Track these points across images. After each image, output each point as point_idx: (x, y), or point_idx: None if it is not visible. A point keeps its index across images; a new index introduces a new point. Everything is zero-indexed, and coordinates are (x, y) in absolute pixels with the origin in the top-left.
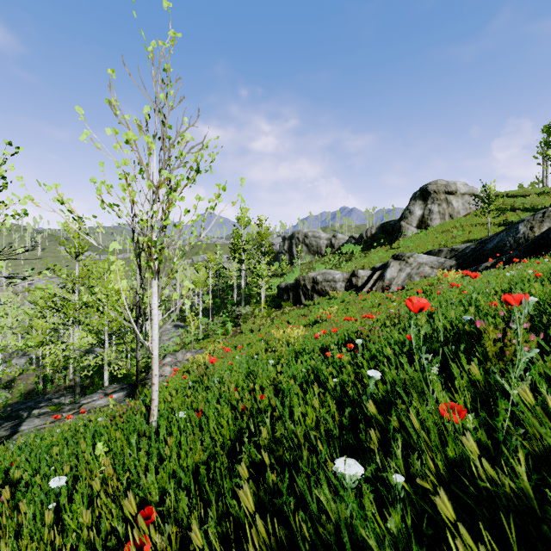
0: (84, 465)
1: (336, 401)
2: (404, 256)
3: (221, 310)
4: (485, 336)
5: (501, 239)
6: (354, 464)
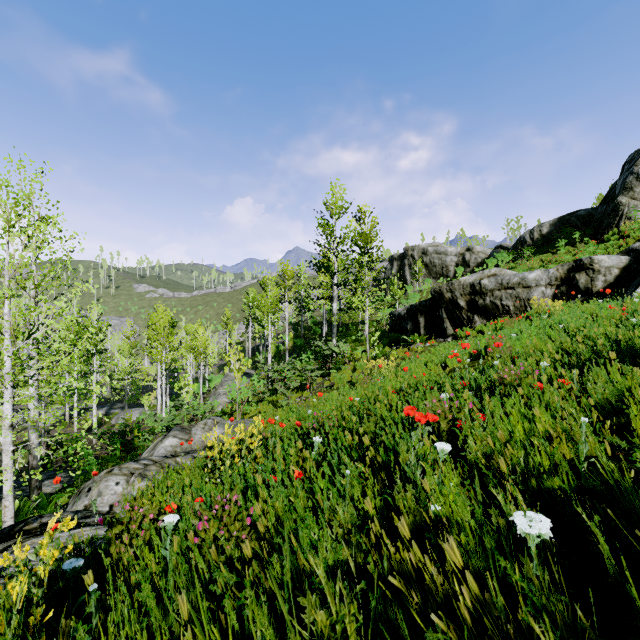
0: None
1: None
2: None
3: (304, 353)
4: None
5: None
6: None
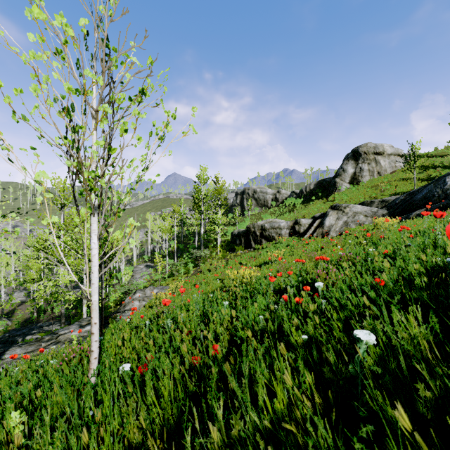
0: (1, 435)
1: (305, 363)
2: (341, 207)
3: (184, 253)
4: None
5: (429, 191)
6: None
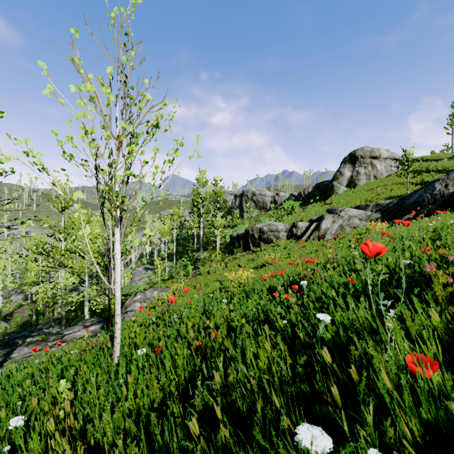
0: (49, 400)
1: (285, 341)
2: (336, 210)
3: (183, 255)
4: (434, 280)
5: (420, 195)
6: (320, 435)
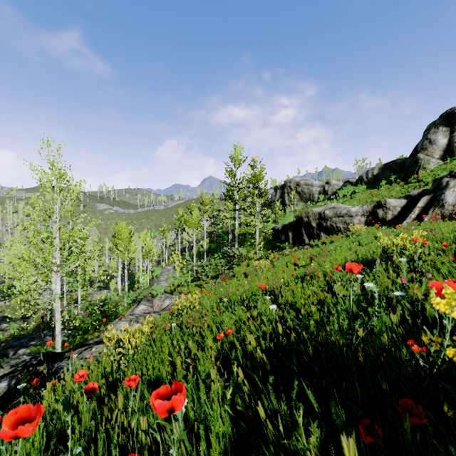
0: None
1: None
2: None
3: (216, 253)
4: None
5: None
6: None
